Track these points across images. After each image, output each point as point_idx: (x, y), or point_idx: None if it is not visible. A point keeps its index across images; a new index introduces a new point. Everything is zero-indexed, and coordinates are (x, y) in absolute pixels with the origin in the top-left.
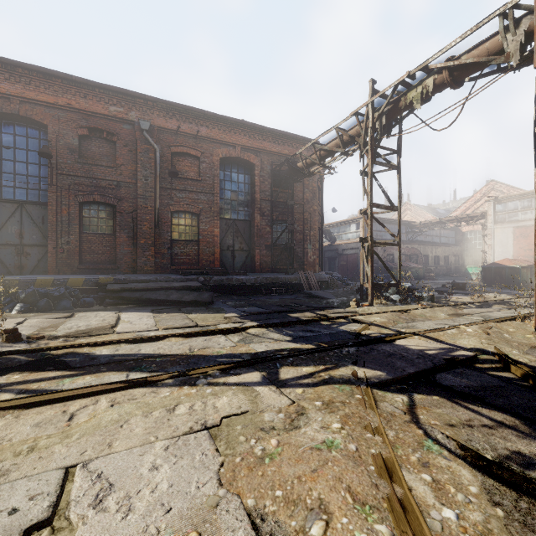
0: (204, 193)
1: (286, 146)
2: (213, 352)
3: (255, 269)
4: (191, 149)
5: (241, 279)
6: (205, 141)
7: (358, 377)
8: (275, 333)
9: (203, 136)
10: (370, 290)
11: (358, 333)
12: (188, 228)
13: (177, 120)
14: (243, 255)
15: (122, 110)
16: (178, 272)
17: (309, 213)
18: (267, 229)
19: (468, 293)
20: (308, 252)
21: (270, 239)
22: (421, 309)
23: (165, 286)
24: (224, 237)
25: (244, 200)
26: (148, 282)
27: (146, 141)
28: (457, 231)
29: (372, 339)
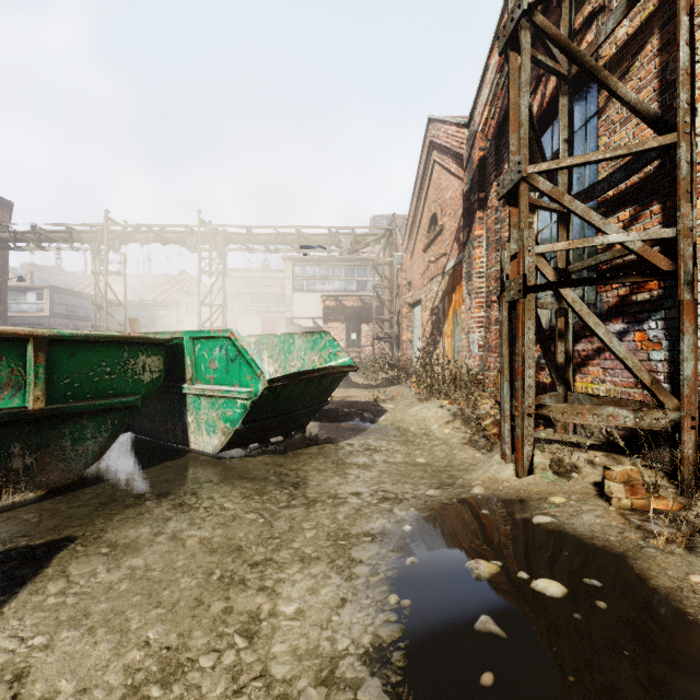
0: None
1: None
2: None
3: None
4: None
5: None
6: None
7: None
8: None
9: None
10: None
11: None
12: None
13: None
14: None
15: None
16: None
17: None
18: None
19: None
20: None
21: None
22: None
23: None
24: None
25: None
26: None
27: None
28: (155, 313)
29: None
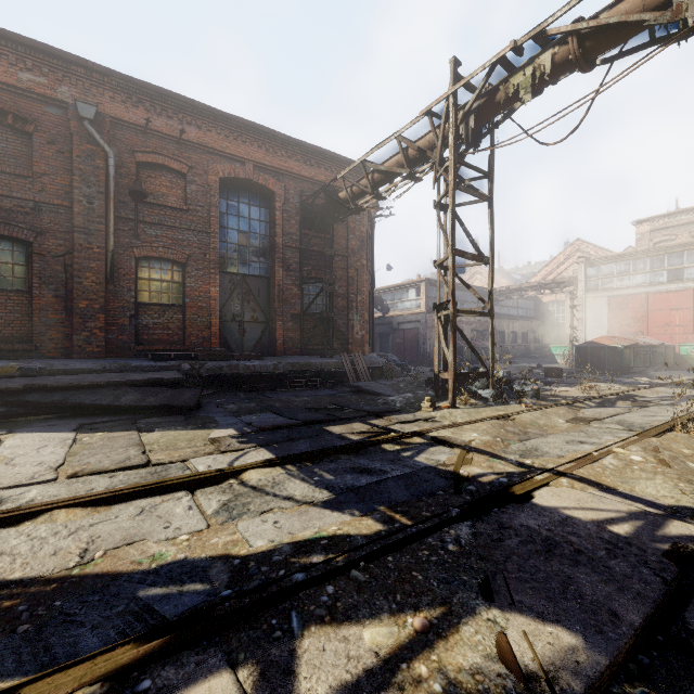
0: (194, 232)
1: (322, 169)
2: (142, 558)
3: (275, 350)
4: (171, 160)
5: (252, 366)
6: (195, 149)
7: (521, 668)
8: (298, 481)
9: (191, 140)
10: (452, 383)
11: (456, 475)
12: (167, 285)
13: (147, 110)
14: (257, 329)
15: (44, 82)
16: (147, 356)
17: (355, 270)
18: (294, 291)
19: (570, 383)
20: (354, 325)
21: (298, 306)
22: (529, 412)
23: (114, 381)
24: (228, 301)
25: (260, 246)
26: (88, 373)
27: (89, 138)
28: (537, 301)
29: (490, 494)
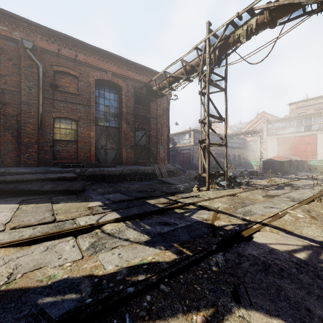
0: (82, 105)
1: (144, 76)
2: (43, 278)
3: (122, 162)
4: (71, 69)
5: (111, 170)
6: (83, 65)
7: None
8: (131, 230)
9: (80, 60)
10: (207, 178)
11: (212, 226)
12: (69, 131)
13: (59, 45)
14: (113, 153)
15: (6, 29)
16: (59, 165)
17: (161, 124)
18: (131, 134)
19: (261, 178)
20: (160, 151)
21: (133, 141)
22: (244, 192)
23: (41, 178)
24: (99, 139)
25: (115, 112)
26: (28, 174)
27: (29, 57)
28: (244, 140)
29: (231, 236)
